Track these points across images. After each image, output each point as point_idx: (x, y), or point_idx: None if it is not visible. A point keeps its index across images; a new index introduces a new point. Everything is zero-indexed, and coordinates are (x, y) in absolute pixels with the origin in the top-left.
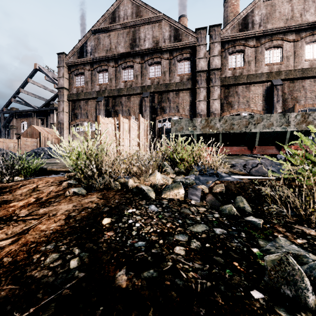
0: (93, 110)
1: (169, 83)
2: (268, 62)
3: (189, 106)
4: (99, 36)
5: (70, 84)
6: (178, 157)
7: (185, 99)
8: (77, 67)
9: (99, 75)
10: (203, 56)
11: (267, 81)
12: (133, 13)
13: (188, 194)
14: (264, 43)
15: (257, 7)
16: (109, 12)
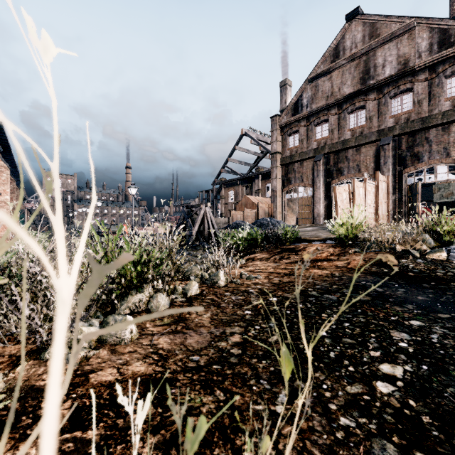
0: (309, 172)
1: (429, 116)
2: None
3: None
4: (318, 82)
5: (283, 147)
6: (442, 230)
7: None
8: (291, 126)
9: (316, 129)
10: None
11: None
12: (364, 36)
13: (450, 257)
14: None
15: None
16: (330, 49)
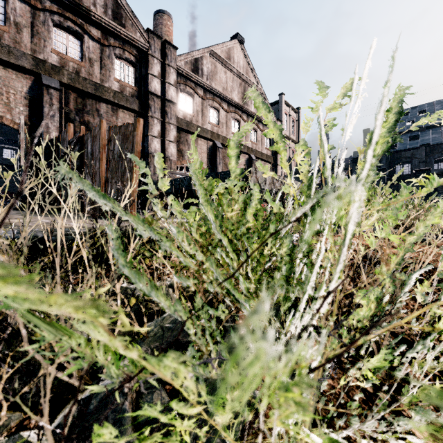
0: None
1: (102, 86)
2: (210, 120)
3: None
4: None
5: None
6: None
7: None
8: None
9: None
10: (158, 75)
11: (211, 140)
12: None
13: None
14: (208, 99)
15: (205, 57)
16: None
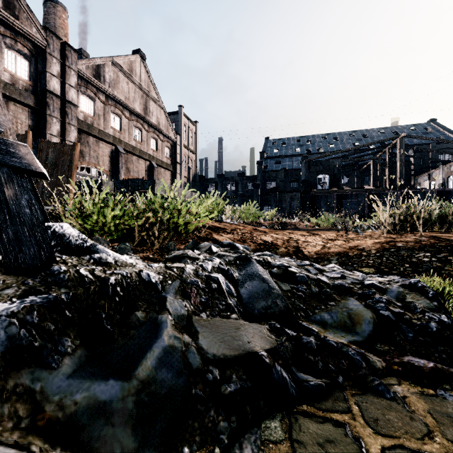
0: None
1: None
2: (112, 125)
3: None
4: None
5: None
6: None
7: (21, 120)
8: None
9: None
10: (57, 75)
11: (113, 144)
12: None
13: None
14: (110, 105)
15: (108, 65)
16: None
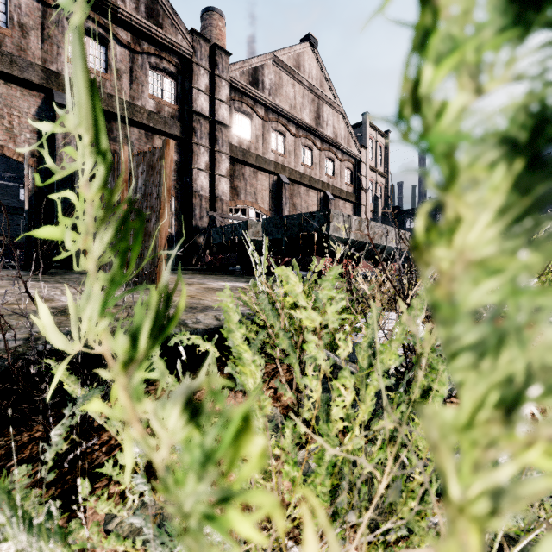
0: None
1: (133, 104)
2: (273, 148)
3: (175, 173)
4: None
5: None
6: None
7: None
8: None
9: None
10: (205, 90)
11: (274, 173)
12: None
13: None
14: (271, 121)
15: (267, 65)
16: None
